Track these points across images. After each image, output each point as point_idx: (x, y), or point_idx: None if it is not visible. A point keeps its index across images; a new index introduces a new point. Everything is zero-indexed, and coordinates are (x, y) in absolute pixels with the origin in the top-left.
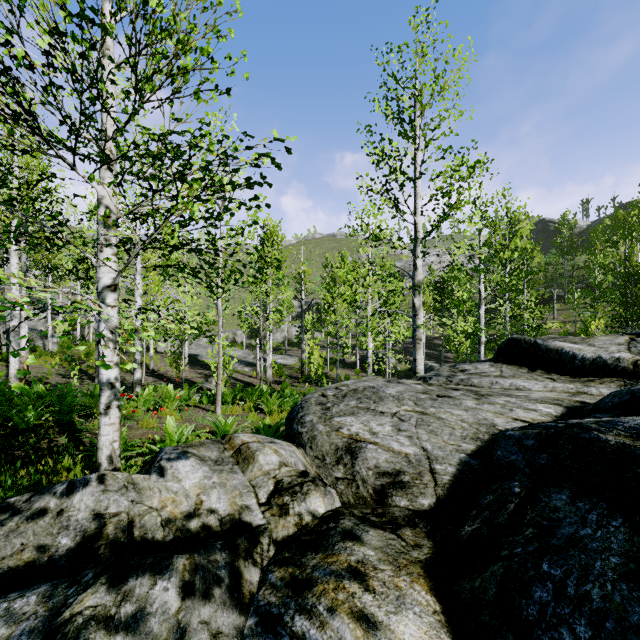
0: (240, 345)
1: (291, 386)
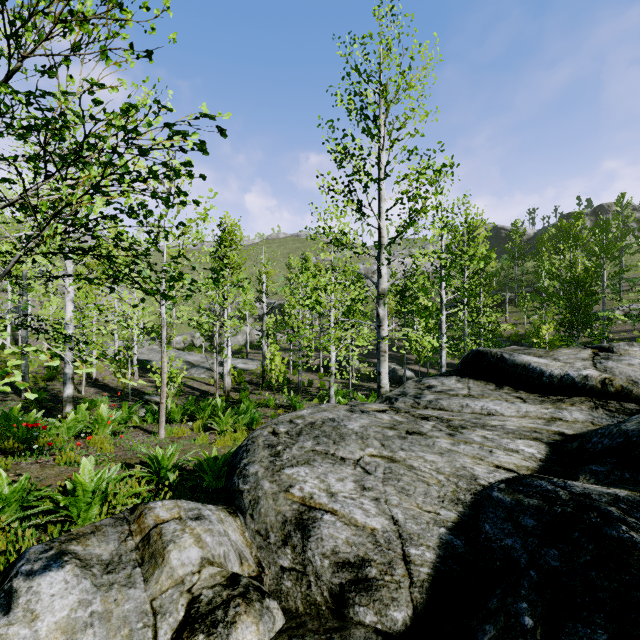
0: (199, 348)
1: (251, 394)
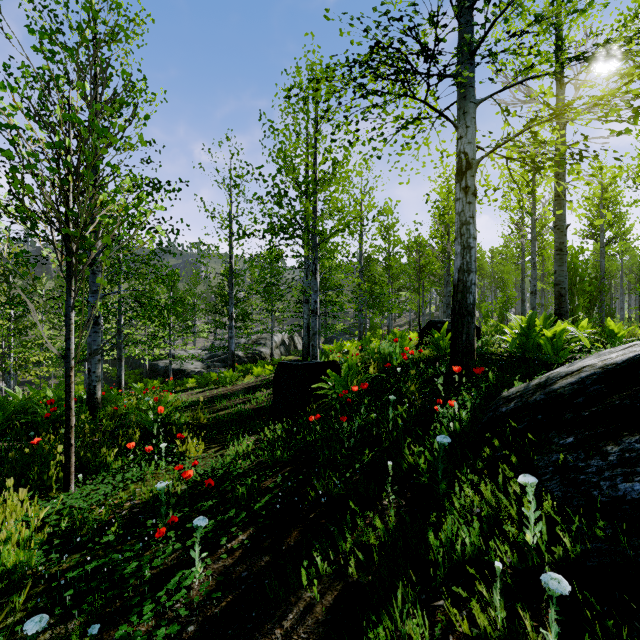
0: None
1: None
